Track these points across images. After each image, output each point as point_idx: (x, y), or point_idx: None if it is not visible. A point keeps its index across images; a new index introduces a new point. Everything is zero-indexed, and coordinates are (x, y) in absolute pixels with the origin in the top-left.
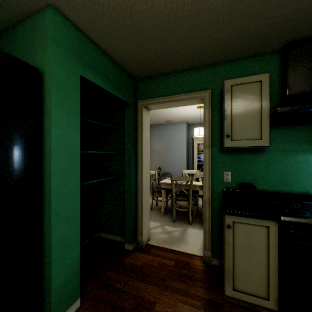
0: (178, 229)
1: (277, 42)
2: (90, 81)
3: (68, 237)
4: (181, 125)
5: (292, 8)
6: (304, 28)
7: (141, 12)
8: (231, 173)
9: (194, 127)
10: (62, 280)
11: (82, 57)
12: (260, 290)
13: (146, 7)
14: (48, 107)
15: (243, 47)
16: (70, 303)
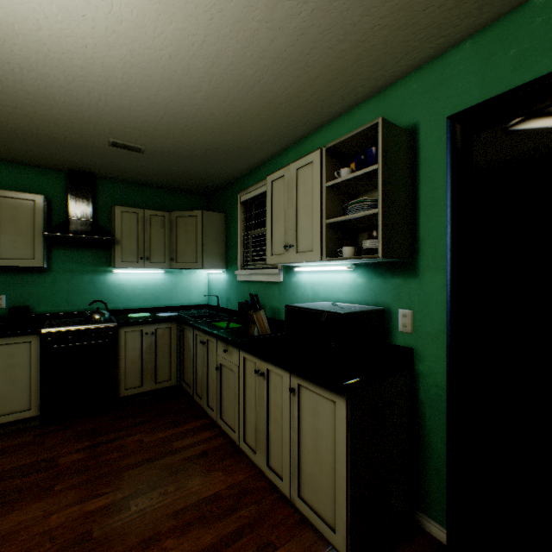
0: None
1: (58, 165)
2: None
3: None
4: None
5: (53, 151)
6: (78, 165)
7: None
8: (8, 297)
9: None
10: None
11: None
12: (23, 404)
13: None
14: None
15: (17, 157)
16: None
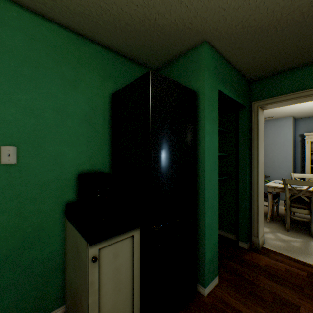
0: (296, 240)
1: None
2: (223, 93)
3: (212, 223)
4: (284, 120)
5: None
6: None
7: (290, 20)
8: None
9: (303, 122)
10: (209, 256)
11: (218, 75)
12: None
13: (299, 14)
14: (201, 119)
15: None
16: (213, 277)
